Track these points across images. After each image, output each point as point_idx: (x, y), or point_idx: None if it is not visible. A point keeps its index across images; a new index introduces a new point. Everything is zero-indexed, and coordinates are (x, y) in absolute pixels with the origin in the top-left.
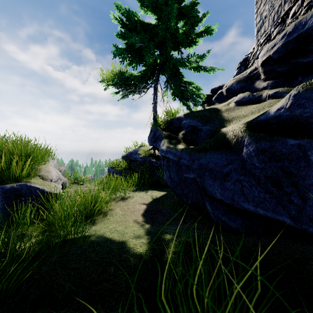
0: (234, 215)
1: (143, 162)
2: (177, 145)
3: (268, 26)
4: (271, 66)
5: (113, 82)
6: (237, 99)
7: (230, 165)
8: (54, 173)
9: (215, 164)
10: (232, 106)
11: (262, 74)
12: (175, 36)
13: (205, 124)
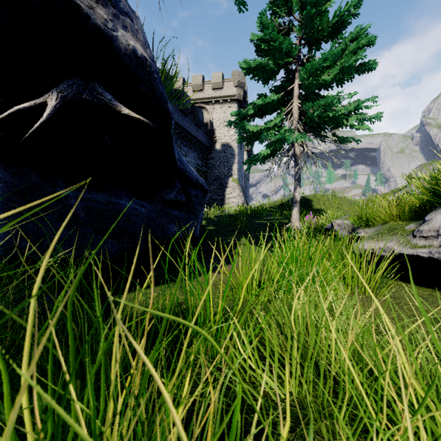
0: None
1: None
2: None
3: None
4: None
5: None
6: None
7: None
8: None
9: None
10: None
11: None
12: None
13: None
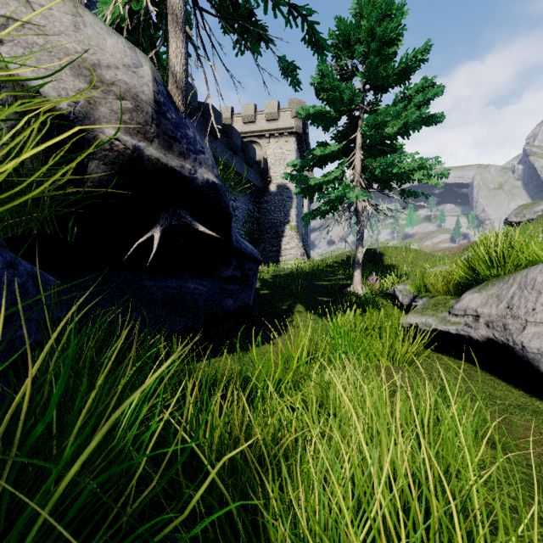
0: None
1: None
2: None
3: None
4: None
5: None
6: None
7: None
8: (473, 301)
9: None
10: None
11: None
12: None
13: None
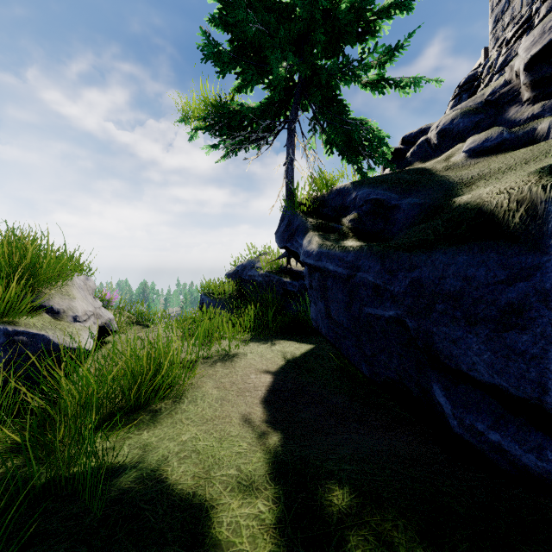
0: (533, 431)
1: (266, 283)
2: (342, 242)
3: (521, 6)
4: (551, 66)
5: (205, 121)
6: (471, 144)
7: (520, 282)
8: (82, 305)
9: (466, 279)
10: (460, 160)
11: (528, 88)
12: (332, 19)
13: (405, 195)
